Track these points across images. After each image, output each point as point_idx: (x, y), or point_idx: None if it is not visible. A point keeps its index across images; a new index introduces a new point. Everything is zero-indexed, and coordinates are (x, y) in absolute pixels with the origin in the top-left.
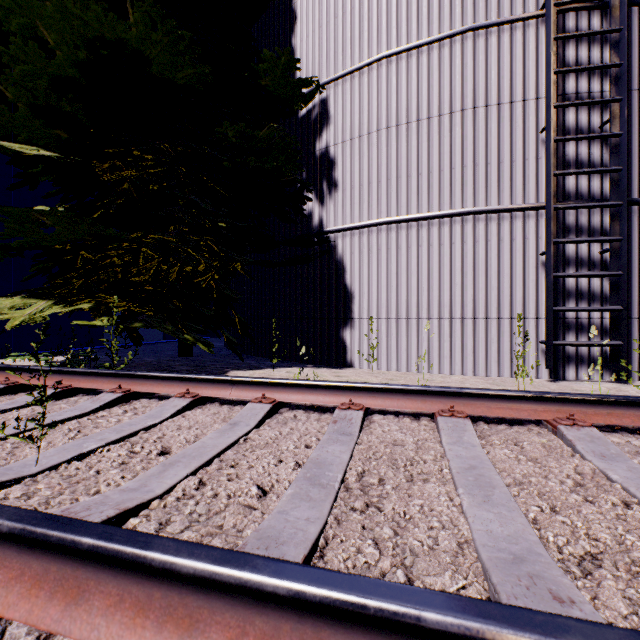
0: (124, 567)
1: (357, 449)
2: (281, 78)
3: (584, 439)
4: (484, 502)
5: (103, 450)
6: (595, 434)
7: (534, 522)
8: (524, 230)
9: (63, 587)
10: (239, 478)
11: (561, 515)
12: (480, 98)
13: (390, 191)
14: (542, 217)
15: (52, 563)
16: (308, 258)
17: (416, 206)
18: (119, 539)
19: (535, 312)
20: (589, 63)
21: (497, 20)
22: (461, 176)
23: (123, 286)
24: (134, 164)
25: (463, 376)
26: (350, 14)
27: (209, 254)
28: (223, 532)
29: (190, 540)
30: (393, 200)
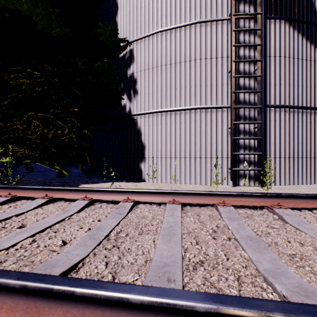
0: None
1: (123, 220)
2: (109, 37)
3: (226, 212)
4: (167, 241)
5: None
6: (231, 209)
7: (186, 249)
8: (222, 117)
9: None
10: (56, 237)
11: (198, 245)
12: (203, 55)
13: (162, 96)
14: (229, 111)
15: None
16: (123, 128)
17: (174, 104)
18: None
19: (226, 155)
20: (249, 43)
21: (210, 19)
22: (194, 91)
23: (22, 140)
24: (29, 76)
25: (195, 185)
26: (144, 9)
27: (71, 124)
28: (33, 264)
29: (12, 269)
30: (164, 101)
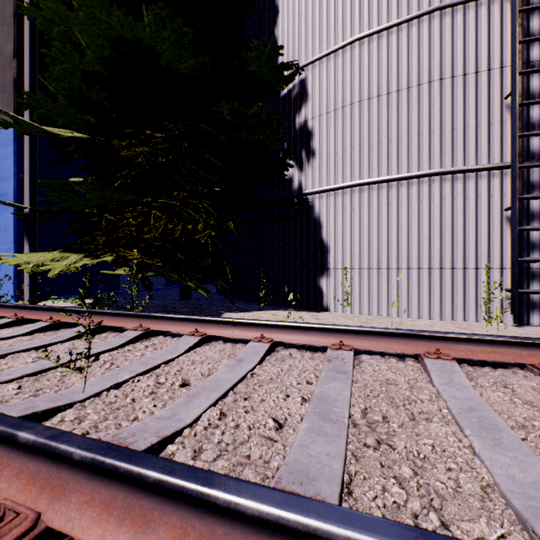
0: (187, 501)
1: (354, 387)
2: (266, 63)
3: None
4: (495, 445)
5: (134, 380)
6: None
7: None
8: (489, 188)
9: (130, 515)
10: (254, 410)
11: None
12: (446, 70)
13: (362, 157)
14: (506, 176)
15: (118, 491)
16: (289, 217)
17: (386, 169)
18: (181, 474)
19: (499, 263)
20: None
21: None
22: (428, 141)
23: (137, 242)
24: (146, 141)
25: (430, 320)
26: (326, 4)
27: (206, 215)
28: (251, 462)
29: (224, 469)
30: (365, 164)
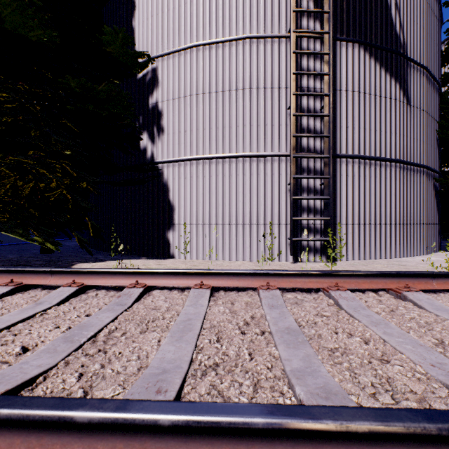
0: None
1: (123, 314)
2: (121, 48)
3: (268, 297)
4: (176, 340)
5: None
6: (276, 293)
7: (201, 349)
8: (279, 169)
9: None
10: (13, 343)
11: (218, 343)
12: (254, 83)
13: (199, 137)
14: (289, 161)
15: None
16: (143, 180)
17: (215, 149)
18: None
19: (285, 220)
20: (314, 70)
21: (263, 34)
22: (243, 132)
23: None
24: None
25: (243, 261)
26: (172, 12)
27: (62, 174)
28: None
29: None
30: (200, 144)
